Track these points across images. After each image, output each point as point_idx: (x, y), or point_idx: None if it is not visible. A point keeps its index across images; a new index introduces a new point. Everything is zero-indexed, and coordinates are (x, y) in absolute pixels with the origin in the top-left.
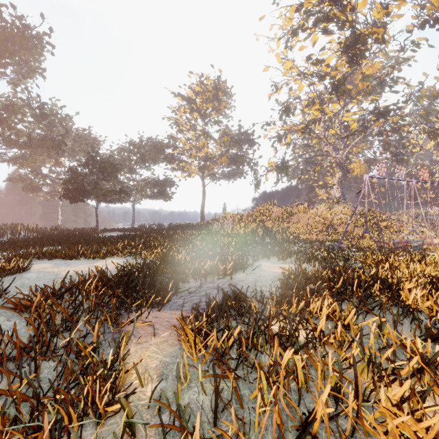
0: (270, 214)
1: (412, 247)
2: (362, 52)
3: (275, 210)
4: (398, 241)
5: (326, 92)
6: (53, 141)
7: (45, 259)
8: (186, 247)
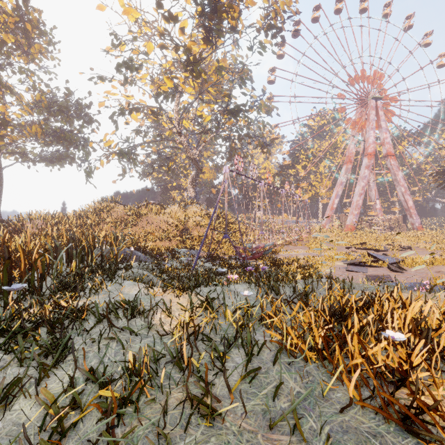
0: (110, 214)
1: (265, 251)
2: (219, 27)
3: (117, 209)
4: (257, 247)
5: (180, 67)
6: None
7: None
8: None
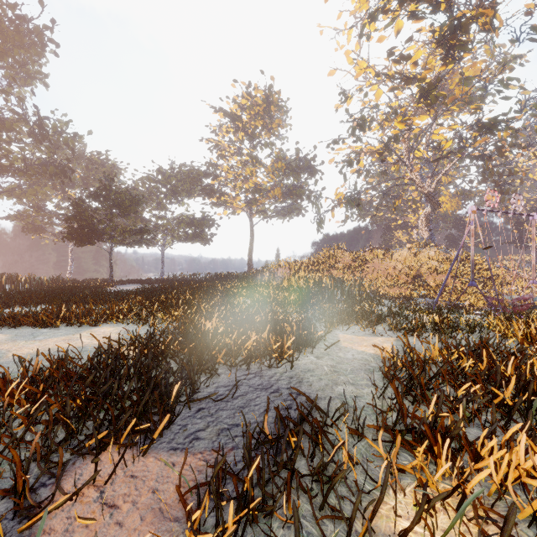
0: (337, 261)
1: (536, 306)
2: (463, 42)
3: (343, 255)
4: (519, 298)
5: (412, 100)
6: (56, 167)
7: (7, 326)
8: (223, 308)
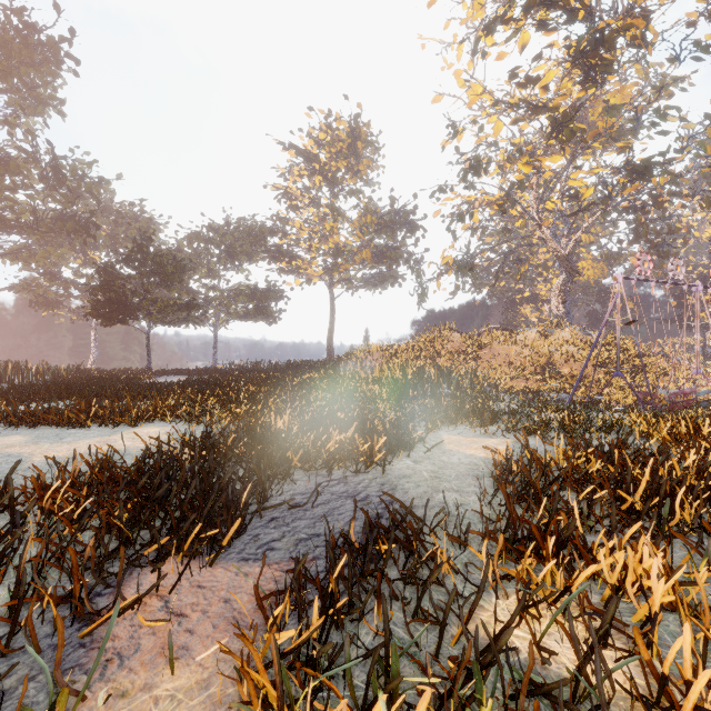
0: (444, 345)
1: (700, 403)
2: (607, 61)
3: (452, 338)
4: (677, 392)
5: (541, 136)
6: (76, 222)
7: (24, 426)
8: (296, 404)
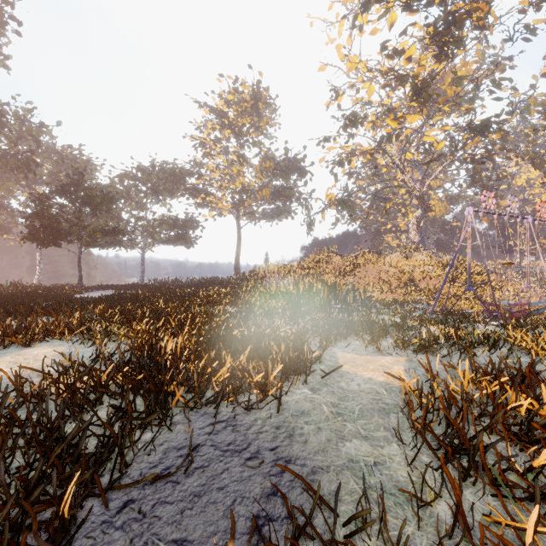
0: (328, 265)
1: (532, 311)
2: (458, 38)
3: (334, 259)
4: (516, 303)
5: (404, 99)
6: (18, 159)
7: None
8: (197, 320)
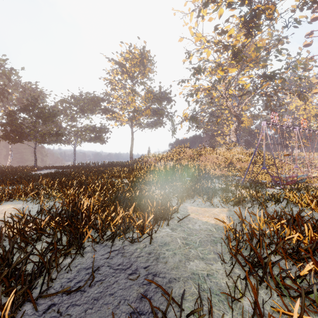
0: (184, 154)
1: (298, 181)
2: (258, 25)
3: (188, 151)
4: (290, 176)
5: (228, 59)
6: None
7: None
8: (104, 187)
